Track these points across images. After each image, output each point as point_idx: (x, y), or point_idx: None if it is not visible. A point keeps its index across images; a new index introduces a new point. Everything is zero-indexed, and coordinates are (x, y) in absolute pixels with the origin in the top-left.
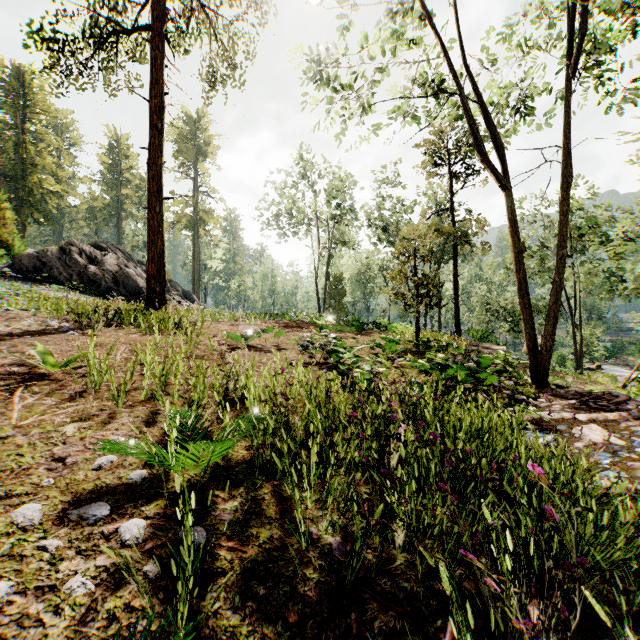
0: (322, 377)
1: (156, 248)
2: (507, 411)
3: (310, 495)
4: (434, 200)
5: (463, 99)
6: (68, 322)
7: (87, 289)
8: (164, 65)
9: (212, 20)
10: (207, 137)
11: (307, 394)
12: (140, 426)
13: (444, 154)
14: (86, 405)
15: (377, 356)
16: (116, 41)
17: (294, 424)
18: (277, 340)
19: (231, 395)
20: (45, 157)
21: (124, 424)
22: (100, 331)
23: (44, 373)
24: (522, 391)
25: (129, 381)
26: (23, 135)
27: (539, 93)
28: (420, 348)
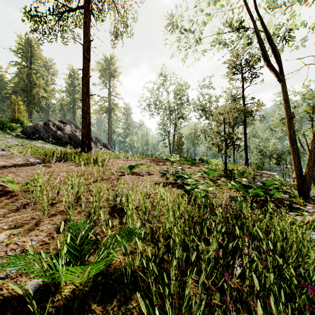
0: (174, 192)
1: (86, 121)
2: (288, 214)
3: (171, 308)
4: (231, 94)
5: (255, 30)
6: (40, 159)
7: (56, 142)
8: (90, 26)
9: (115, 2)
10: (115, 68)
11: (166, 210)
12: (53, 232)
13: (239, 67)
14: (22, 215)
15: (204, 178)
16: (67, 16)
17: (157, 235)
18: (148, 169)
19: (118, 206)
20: (40, 80)
21: (43, 230)
22: (54, 164)
23: (10, 190)
24: (295, 201)
25: (56, 197)
26: (30, 70)
27: (296, 29)
28: (227, 173)
